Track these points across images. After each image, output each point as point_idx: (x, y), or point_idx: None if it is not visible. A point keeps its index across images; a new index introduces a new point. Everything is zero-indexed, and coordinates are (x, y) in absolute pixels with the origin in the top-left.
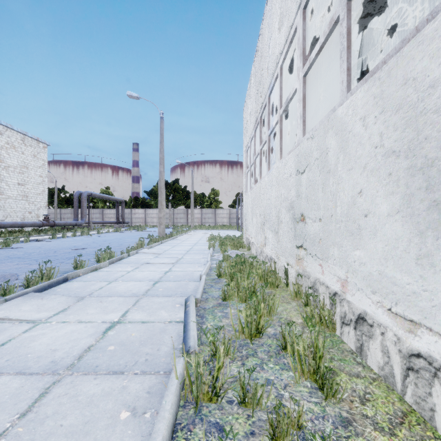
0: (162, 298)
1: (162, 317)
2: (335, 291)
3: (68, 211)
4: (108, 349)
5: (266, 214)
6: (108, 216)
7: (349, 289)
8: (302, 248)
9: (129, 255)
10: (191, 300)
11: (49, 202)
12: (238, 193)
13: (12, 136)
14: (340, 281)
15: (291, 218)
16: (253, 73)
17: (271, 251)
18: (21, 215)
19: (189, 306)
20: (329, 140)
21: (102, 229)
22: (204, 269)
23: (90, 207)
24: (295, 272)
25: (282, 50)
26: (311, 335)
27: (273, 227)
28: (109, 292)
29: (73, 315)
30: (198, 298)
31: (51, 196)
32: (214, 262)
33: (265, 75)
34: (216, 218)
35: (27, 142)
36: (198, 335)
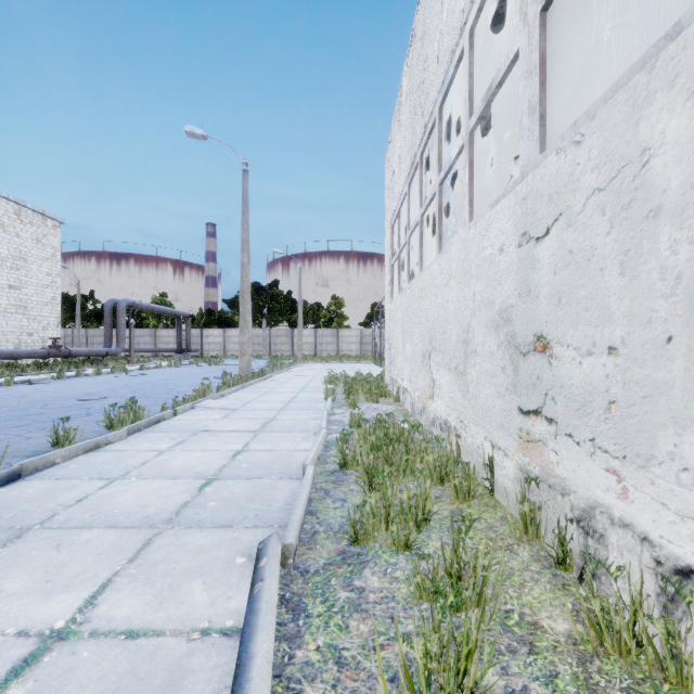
0: (208, 534)
1: (191, 609)
2: (686, 563)
3: (99, 333)
4: None
5: (434, 337)
6: (164, 341)
7: None
8: (539, 416)
9: (175, 414)
10: (270, 553)
11: (69, 318)
12: (374, 304)
13: None
14: None
15: (502, 344)
16: (407, 78)
17: (448, 411)
18: (14, 338)
19: (263, 580)
20: (653, 123)
21: (151, 361)
22: (312, 450)
23: (135, 325)
24: (518, 469)
25: None
26: None
27: (453, 362)
28: (92, 513)
29: None
30: (290, 545)
31: (71, 307)
32: (334, 429)
33: (433, 67)
34: (340, 344)
35: (25, 217)
36: None
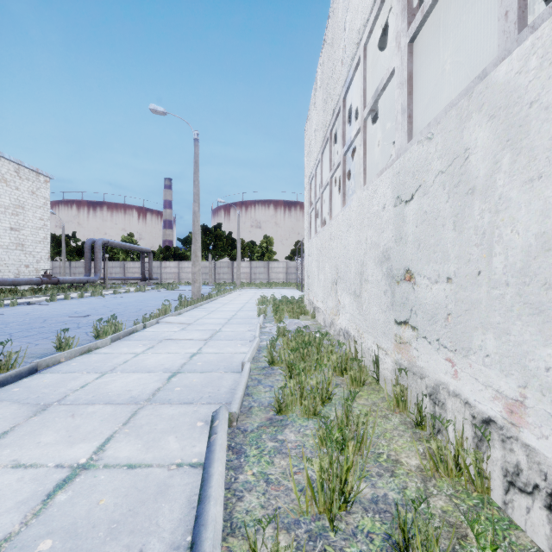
0: (176, 408)
1: (168, 452)
2: (488, 415)
3: (80, 265)
4: (37, 551)
5: (340, 269)
6: (131, 271)
7: (531, 423)
8: (407, 325)
9: (145, 327)
10: (221, 417)
11: (56, 253)
12: (297, 242)
13: (3, 166)
14: (504, 400)
15: (384, 275)
16: (320, 72)
17: (349, 324)
18: (14, 269)
19: (217, 433)
20: (471, 133)
21: (121, 287)
22: (248, 352)
23: (108, 259)
24: (394, 363)
25: (367, 17)
26: (446, 504)
27: (352, 287)
28: (93, 394)
29: (10, 449)
30: (234, 413)
31: (58, 244)
32: (265, 338)
33: (339, 67)
34: (270, 274)
35: (22, 174)
36: (227, 503)
